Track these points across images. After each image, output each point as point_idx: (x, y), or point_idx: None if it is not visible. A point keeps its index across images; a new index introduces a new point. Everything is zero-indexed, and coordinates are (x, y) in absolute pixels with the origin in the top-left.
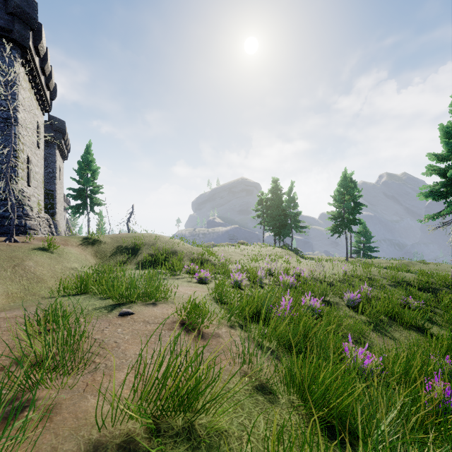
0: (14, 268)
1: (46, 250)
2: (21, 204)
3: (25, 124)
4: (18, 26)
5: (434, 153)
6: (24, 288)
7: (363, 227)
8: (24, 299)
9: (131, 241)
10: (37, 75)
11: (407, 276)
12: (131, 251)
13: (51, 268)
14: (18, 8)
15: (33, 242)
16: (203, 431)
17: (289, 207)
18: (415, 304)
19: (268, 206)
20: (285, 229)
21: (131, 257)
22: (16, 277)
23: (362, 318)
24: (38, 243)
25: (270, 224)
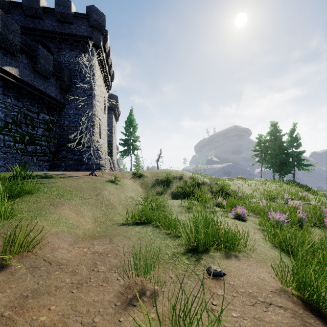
0: (97, 196)
1: (113, 182)
2: (97, 150)
3: (98, 98)
4: (95, 33)
5: None
6: (104, 213)
7: None
8: (105, 224)
9: (164, 175)
10: (104, 66)
11: None
12: (165, 183)
13: (118, 196)
14: (95, 22)
15: (105, 176)
16: None
17: (291, 146)
18: None
19: (267, 147)
20: (287, 167)
21: (166, 188)
22: (98, 204)
23: None
24: (107, 176)
25: (271, 162)
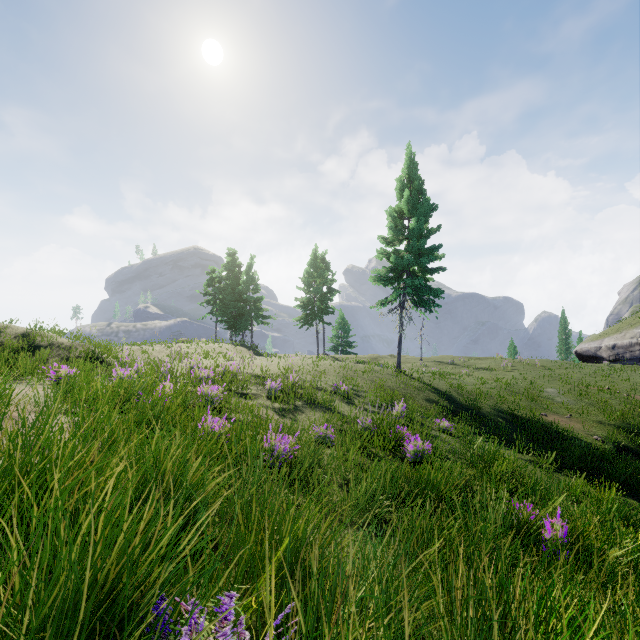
0: None
1: None
2: None
3: None
4: None
5: (383, 236)
6: None
7: (341, 318)
8: None
9: None
10: None
11: (359, 367)
12: None
13: None
14: None
15: None
16: None
17: (247, 290)
18: (342, 388)
19: (222, 288)
20: (242, 320)
21: None
22: None
23: (276, 405)
24: None
25: (223, 313)
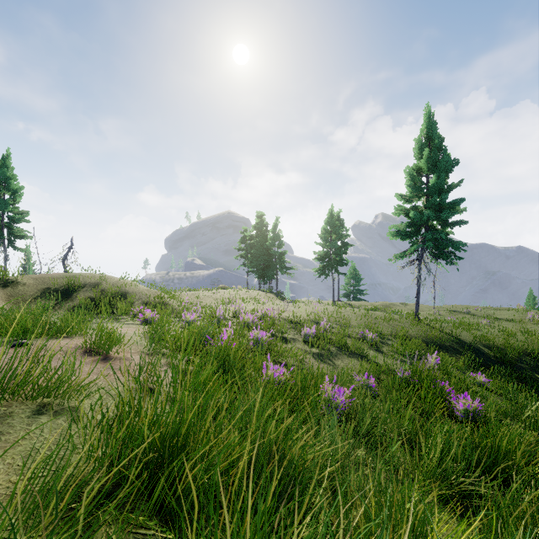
0: None
1: None
2: None
3: None
4: None
5: (401, 194)
6: None
7: (353, 268)
8: None
9: (64, 282)
10: None
11: (378, 314)
12: (63, 294)
13: None
14: None
15: None
16: (59, 407)
17: (273, 245)
18: (369, 336)
19: (253, 244)
20: (269, 271)
21: (62, 301)
22: None
23: (313, 350)
24: None
25: (254, 265)
